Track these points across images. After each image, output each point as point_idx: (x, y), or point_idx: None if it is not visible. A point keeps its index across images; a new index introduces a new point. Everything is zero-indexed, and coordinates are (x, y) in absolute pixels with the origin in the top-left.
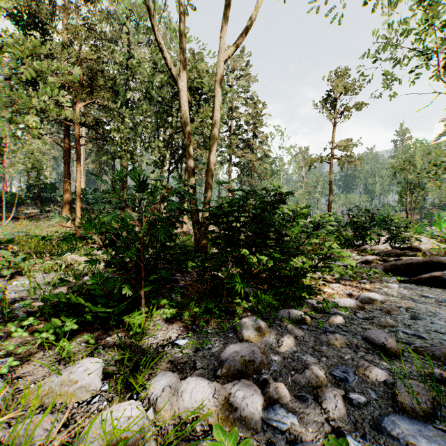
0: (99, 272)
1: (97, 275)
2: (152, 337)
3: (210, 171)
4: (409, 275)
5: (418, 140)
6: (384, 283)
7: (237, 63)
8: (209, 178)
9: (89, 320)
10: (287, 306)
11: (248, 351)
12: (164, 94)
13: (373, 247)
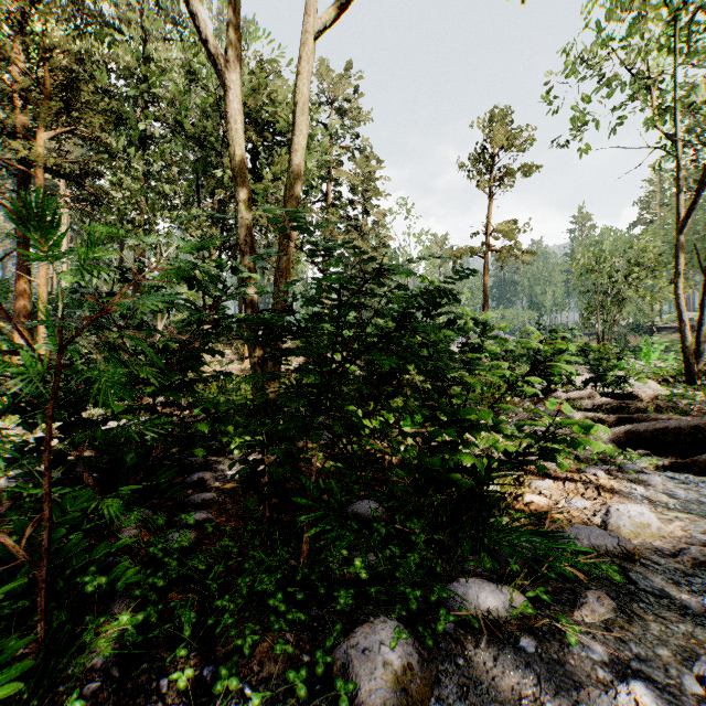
0: None
1: None
2: None
3: (285, 252)
4: (662, 452)
5: (607, 229)
6: (632, 475)
7: (338, 88)
8: (282, 265)
9: None
10: (460, 557)
11: None
12: (210, 128)
13: (571, 394)
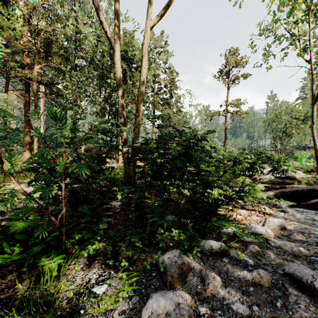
0: (25, 206)
1: (22, 210)
2: (70, 281)
3: (138, 117)
4: (295, 200)
5: (283, 102)
6: (279, 208)
7: (159, 41)
8: (136, 123)
9: (0, 263)
10: (205, 235)
11: (173, 305)
12: (104, 61)
13: (261, 176)
